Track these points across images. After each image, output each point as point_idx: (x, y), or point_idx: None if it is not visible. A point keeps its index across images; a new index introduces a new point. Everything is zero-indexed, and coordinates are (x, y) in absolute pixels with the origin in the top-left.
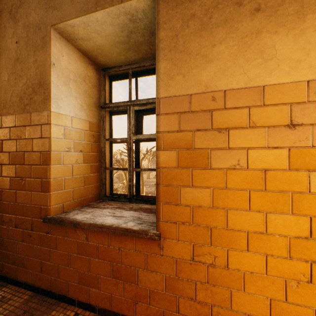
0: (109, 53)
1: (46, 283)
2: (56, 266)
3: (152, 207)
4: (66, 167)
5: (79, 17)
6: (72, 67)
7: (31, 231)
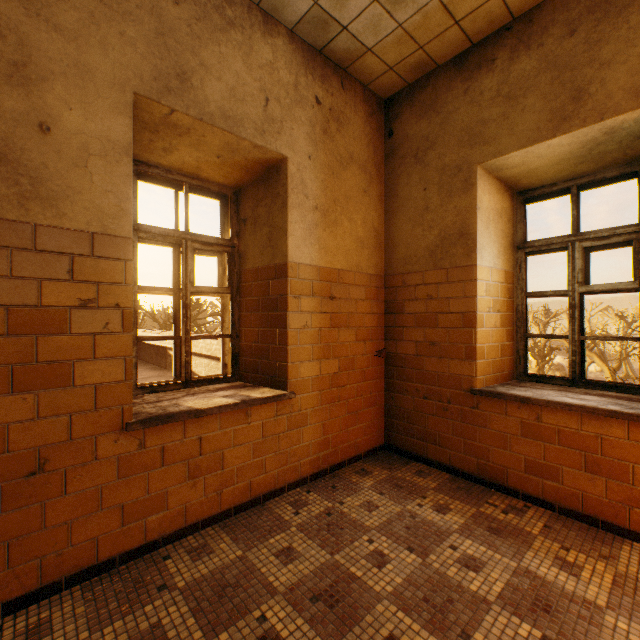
0: (543, 173)
1: (469, 466)
2: (485, 448)
3: (626, 396)
4: (486, 331)
5: (524, 148)
6: (491, 204)
7: (446, 404)
